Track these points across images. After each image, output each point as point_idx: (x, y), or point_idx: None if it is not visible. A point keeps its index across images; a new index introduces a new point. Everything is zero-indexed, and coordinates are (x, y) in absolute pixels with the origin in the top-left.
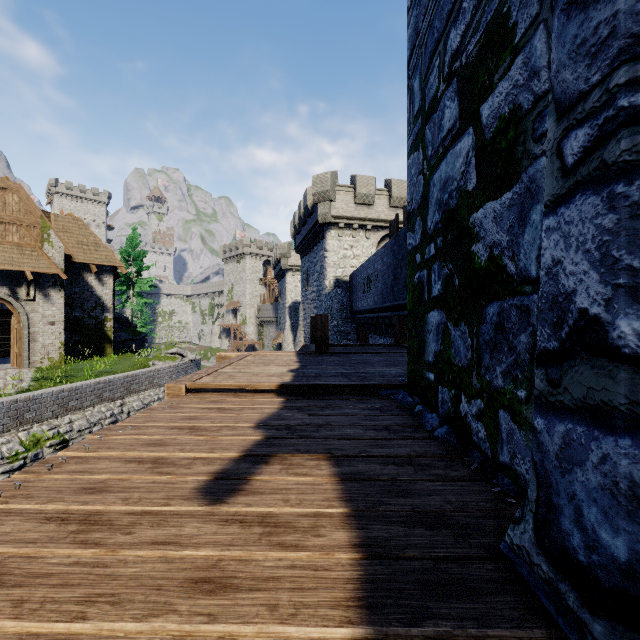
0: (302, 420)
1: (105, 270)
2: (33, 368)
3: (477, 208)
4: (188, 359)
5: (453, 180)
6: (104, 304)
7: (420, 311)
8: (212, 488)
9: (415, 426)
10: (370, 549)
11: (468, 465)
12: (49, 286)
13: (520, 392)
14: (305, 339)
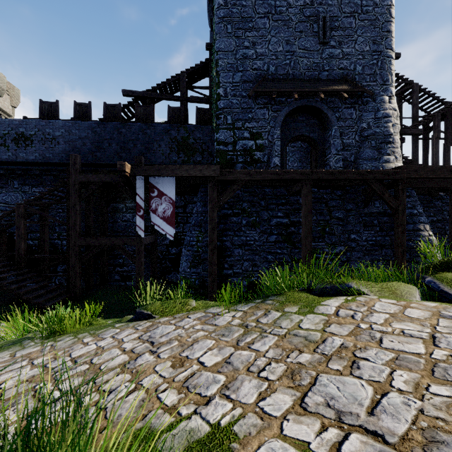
0: None
1: None
2: None
3: (255, 152)
4: None
5: (248, 145)
6: None
7: (232, 164)
8: None
9: None
10: None
11: None
12: None
13: None
14: None
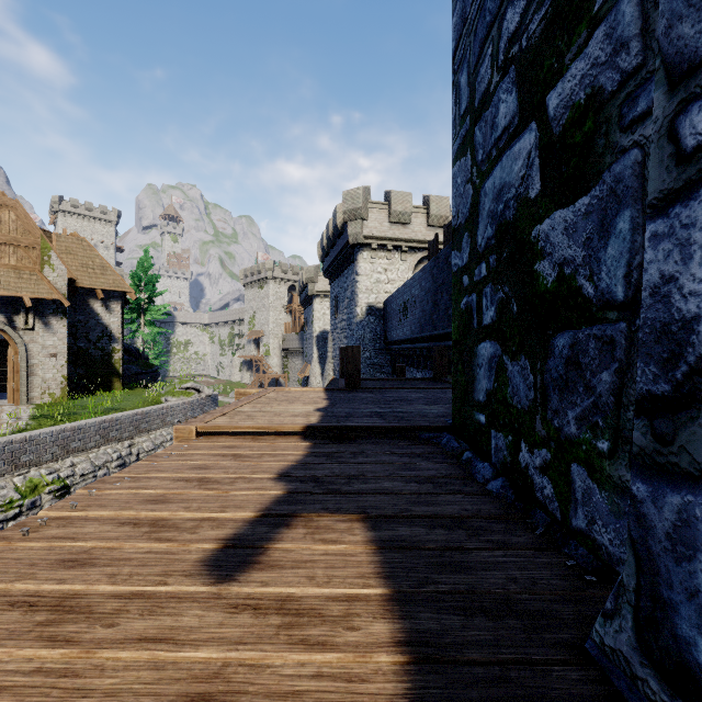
0: (331, 470)
1: (113, 296)
2: (32, 405)
3: (542, 218)
4: (205, 394)
5: (510, 187)
6: (112, 334)
7: (468, 342)
8: (220, 560)
9: (464, 477)
10: (418, 649)
11: (531, 528)
12: (50, 314)
13: (601, 443)
14: (334, 372)
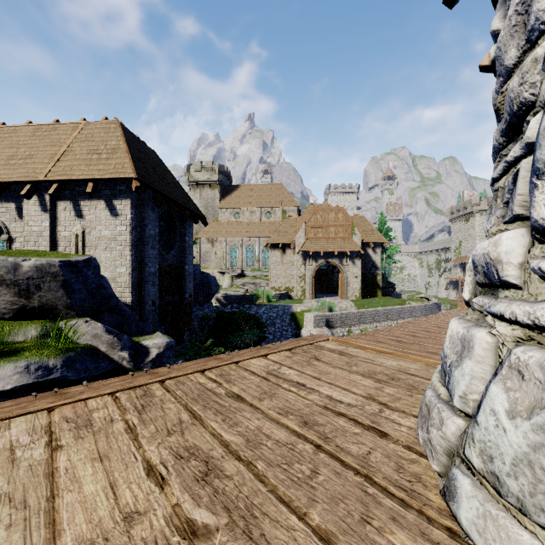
0: None
1: (377, 245)
2: (349, 299)
3: None
4: (432, 302)
5: None
6: (376, 265)
7: None
8: None
9: None
10: None
11: None
12: (354, 257)
13: None
14: None
